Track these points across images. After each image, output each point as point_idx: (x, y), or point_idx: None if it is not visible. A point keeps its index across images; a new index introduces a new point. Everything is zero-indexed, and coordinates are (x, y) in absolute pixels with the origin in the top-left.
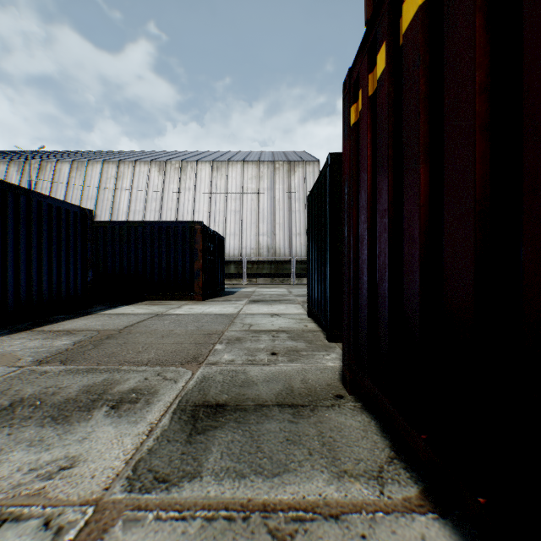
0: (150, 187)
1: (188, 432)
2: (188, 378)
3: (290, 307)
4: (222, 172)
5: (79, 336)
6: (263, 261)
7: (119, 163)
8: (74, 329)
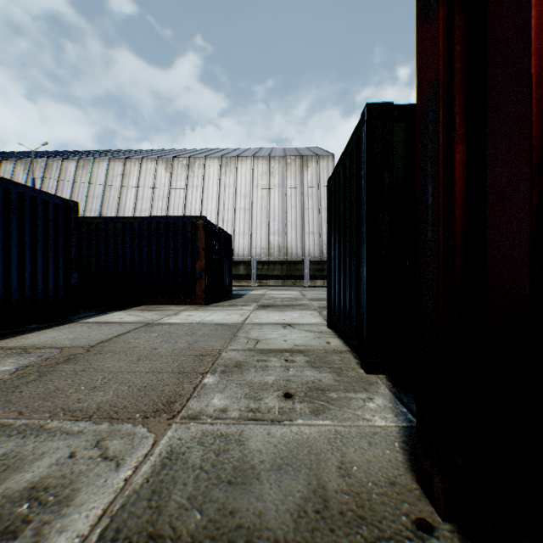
0: (157, 184)
1: None
2: (142, 454)
3: (305, 314)
4: (231, 168)
5: (33, 356)
6: (274, 262)
7: (125, 161)
8: (35, 345)
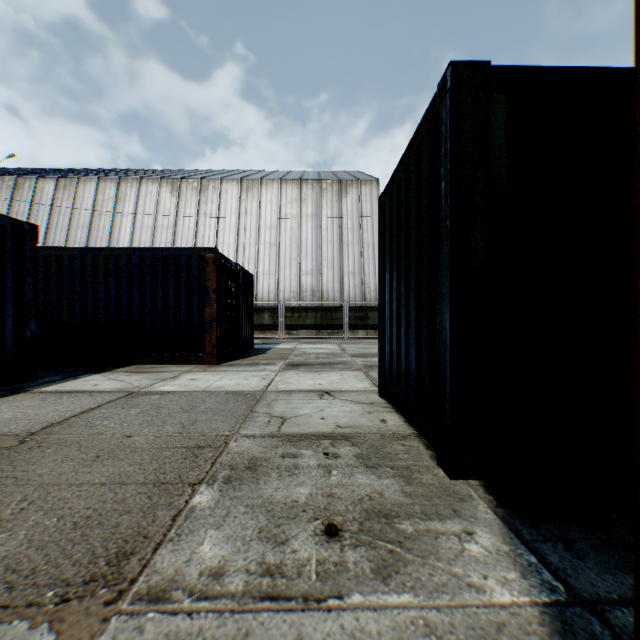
0: (160, 212)
1: None
2: None
3: (347, 376)
4: (254, 193)
5: None
6: (306, 308)
7: (120, 181)
8: None
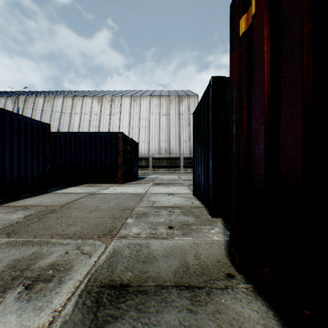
0: (93, 112)
1: (87, 325)
2: (101, 252)
3: (180, 188)
4: (137, 102)
5: (32, 210)
6: (162, 158)
7: (73, 97)
8: (31, 204)
